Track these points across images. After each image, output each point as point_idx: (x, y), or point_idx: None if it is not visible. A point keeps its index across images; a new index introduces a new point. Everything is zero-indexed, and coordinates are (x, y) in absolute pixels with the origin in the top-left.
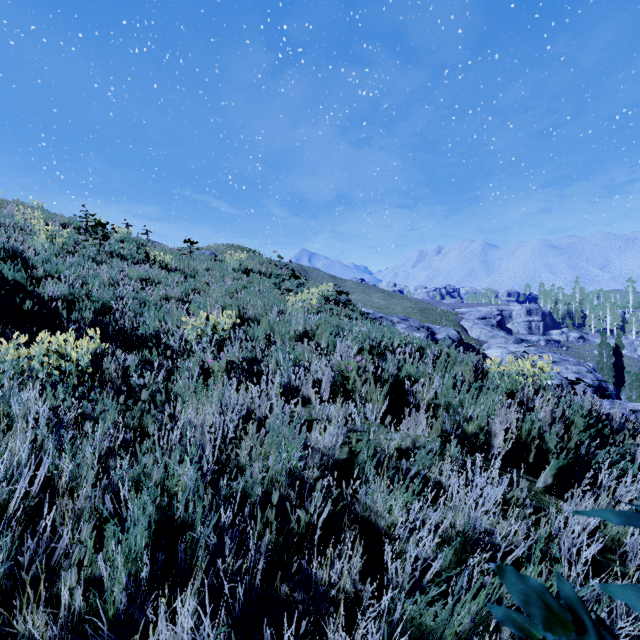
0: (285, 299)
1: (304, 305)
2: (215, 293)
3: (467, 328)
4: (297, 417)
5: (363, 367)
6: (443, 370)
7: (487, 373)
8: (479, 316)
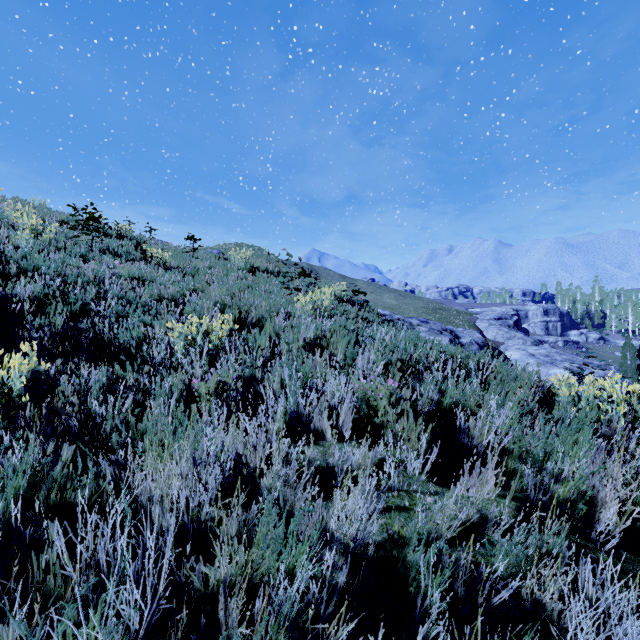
0: (294, 300)
1: (315, 307)
2: (215, 293)
3: (482, 329)
4: (307, 466)
5: (396, 392)
6: (502, 395)
7: (550, 395)
8: (495, 316)
